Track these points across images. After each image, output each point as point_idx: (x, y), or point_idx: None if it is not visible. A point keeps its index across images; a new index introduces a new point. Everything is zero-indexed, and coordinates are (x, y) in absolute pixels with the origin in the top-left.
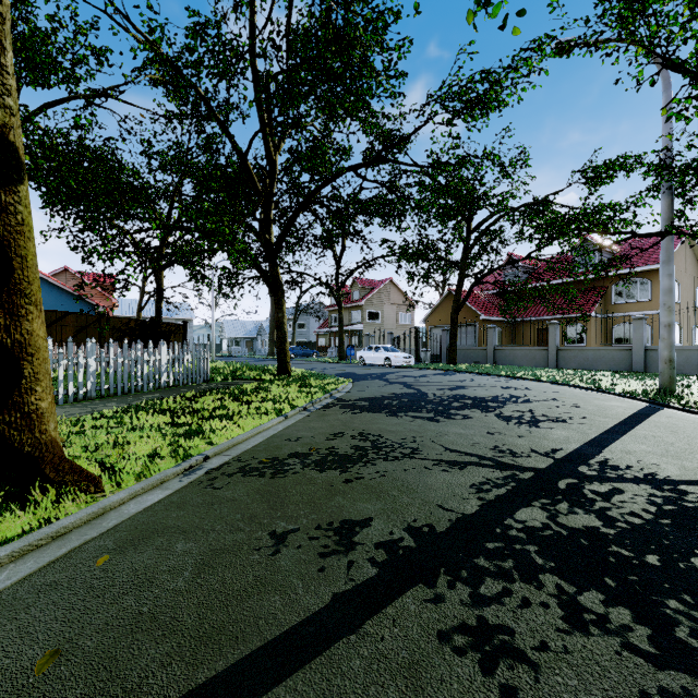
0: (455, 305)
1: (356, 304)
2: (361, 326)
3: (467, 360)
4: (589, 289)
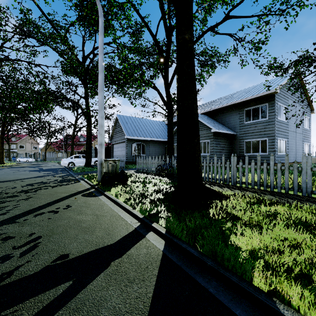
0: (46, 148)
1: (14, 142)
2: (16, 150)
3: (50, 160)
4: (82, 145)
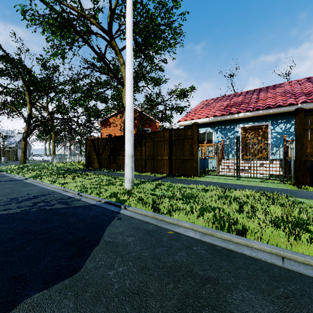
0: None
1: None
2: None
3: None
4: None
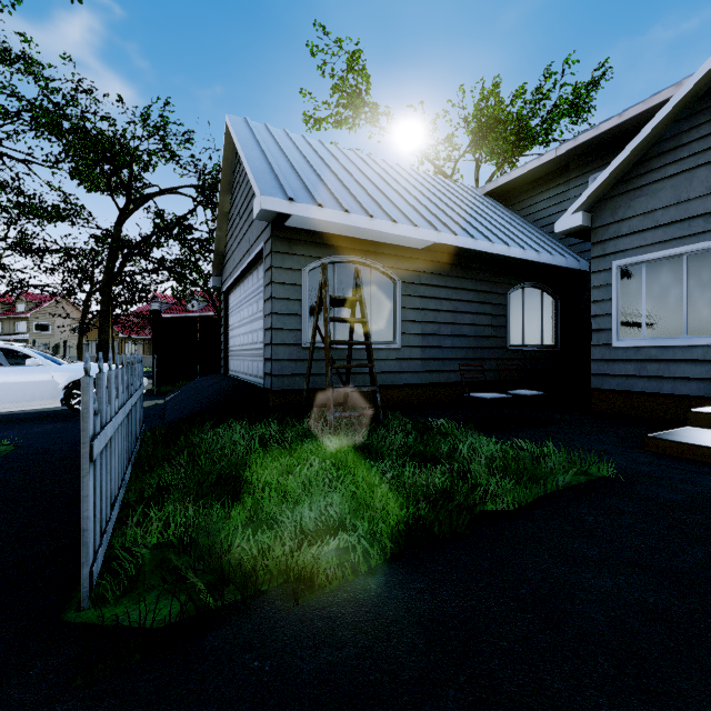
0: (80, 330)
1: (21, 316)
2: (27, 336)
3: None
4: None
